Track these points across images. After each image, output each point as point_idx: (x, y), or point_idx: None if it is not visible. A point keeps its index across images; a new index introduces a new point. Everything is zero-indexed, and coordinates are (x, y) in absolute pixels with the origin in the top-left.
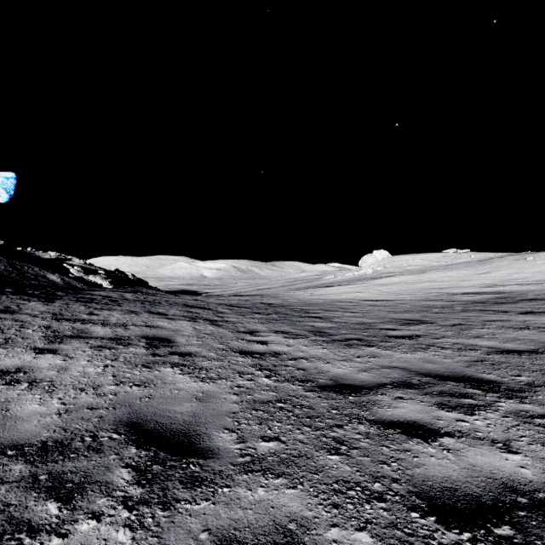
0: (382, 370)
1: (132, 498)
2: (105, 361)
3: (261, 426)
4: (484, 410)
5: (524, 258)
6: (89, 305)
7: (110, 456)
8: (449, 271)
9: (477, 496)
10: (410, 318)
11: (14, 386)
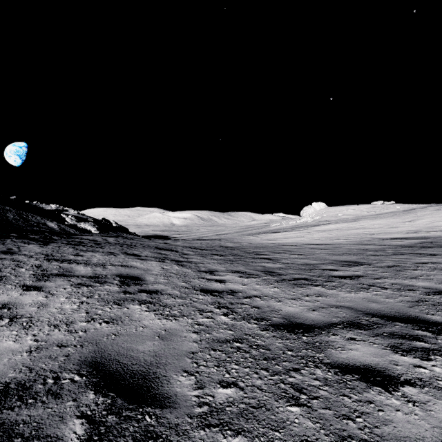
0: (330, 309)
1: None
2: (81, 298)
3: (219, 368)
4: (439, 355)
5: None
6: (77, 247)
7: (67, 403)
8: (378, 219)
9: None
10: (349, 259)
11: None
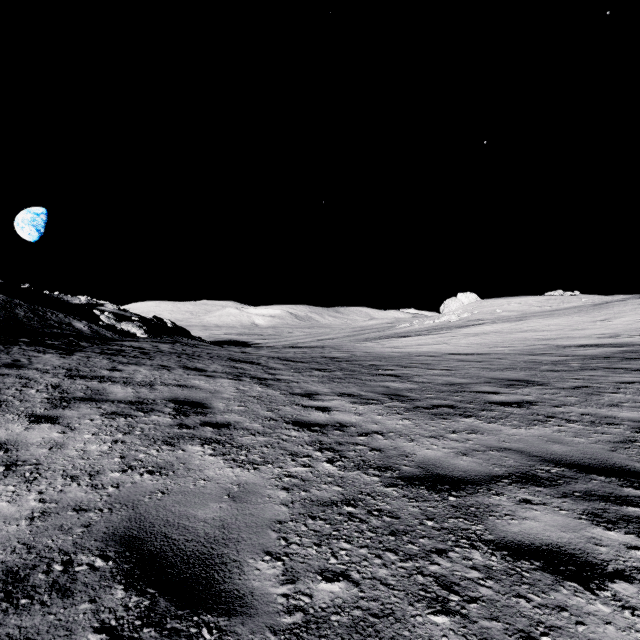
0: (490, 452)
1: None
2: (115, 434)
3: (320, 548)
4: None
5: None
6: (114, 358)
7: (80, 606)
8: (555, 317)
9: None
10: (514, 377)
11: None
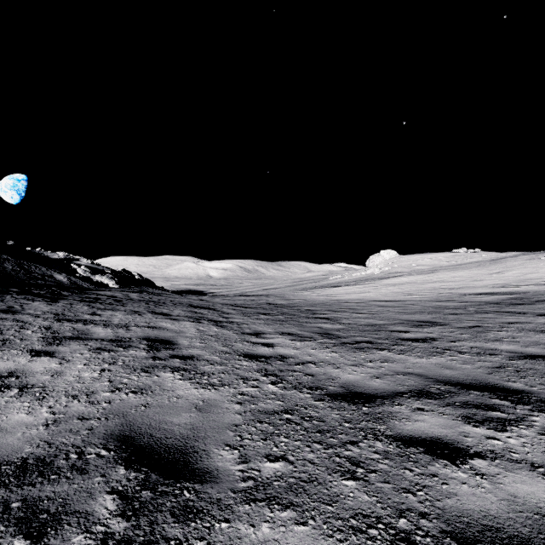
0: (397, 376)
1: (114, 535)
2: (102, 365)
3: (265, 442)
4: (516, 426)
5: (539, 257)
6: (93, 305)
7: (95, 479)
8: (459, 271)
9: (525, 538)
10: (422, 319)
11: (4, 392)
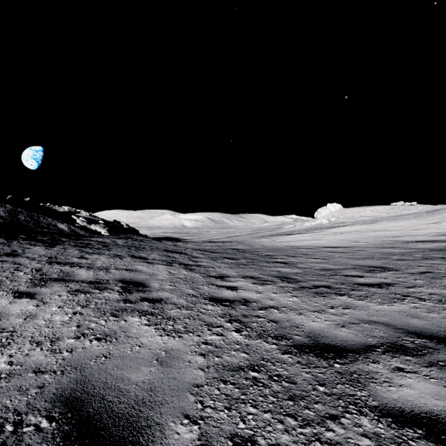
0: (363, 325)
1: None
2: (75, 307)
3: (230, 412)
4: None
5: None
6: (83, 249)
7: None
8: (399, 221)
9: None
10: (373, 264)
11: None
